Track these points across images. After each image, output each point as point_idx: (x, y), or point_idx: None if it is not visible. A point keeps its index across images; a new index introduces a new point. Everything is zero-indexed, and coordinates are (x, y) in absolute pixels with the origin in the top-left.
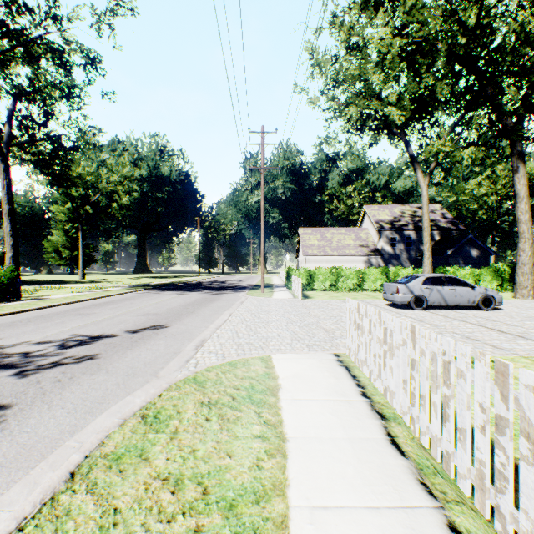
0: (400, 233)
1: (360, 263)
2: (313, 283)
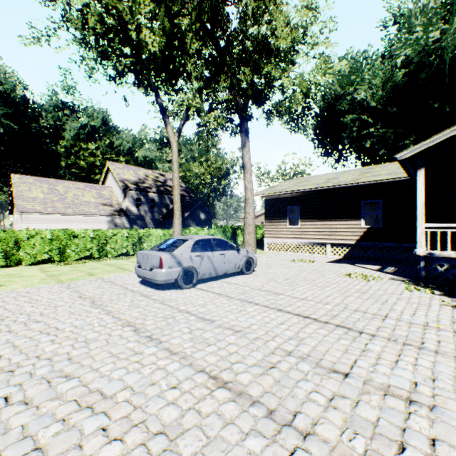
0: (145, 194)
1: (104, 223)
2: (19, 253)
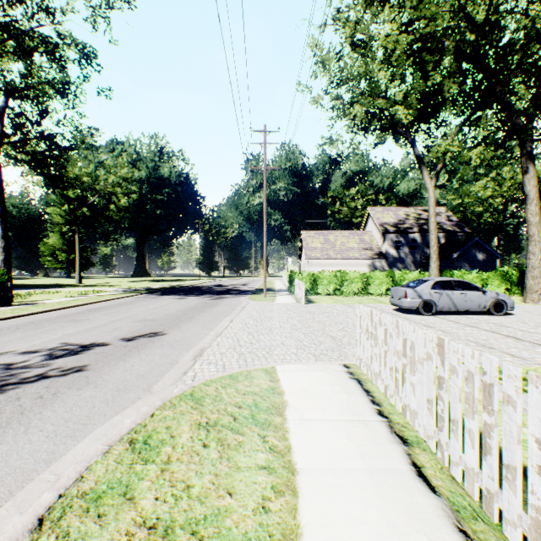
0: (404, 236)
1: (364, 266)
2: (316, 287)
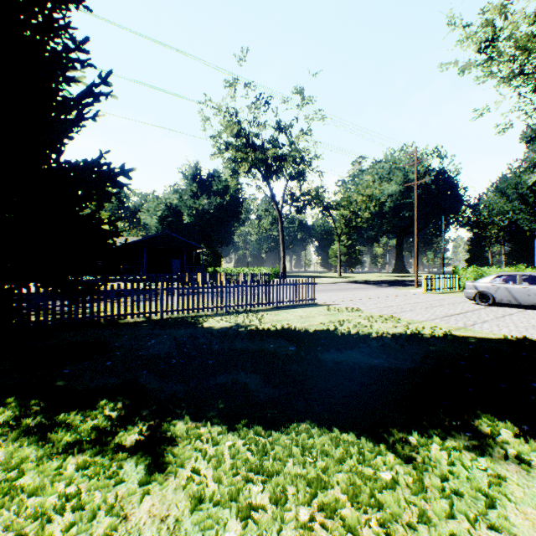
0: None
1: None
2: None
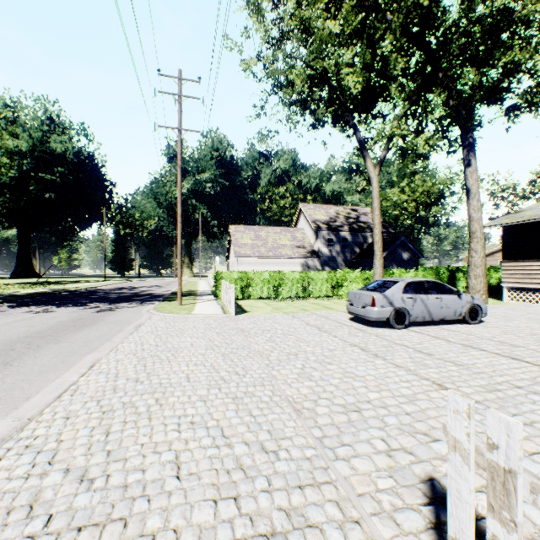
0: (336, 234)
1: (298, 265)
2: (249, 289)
